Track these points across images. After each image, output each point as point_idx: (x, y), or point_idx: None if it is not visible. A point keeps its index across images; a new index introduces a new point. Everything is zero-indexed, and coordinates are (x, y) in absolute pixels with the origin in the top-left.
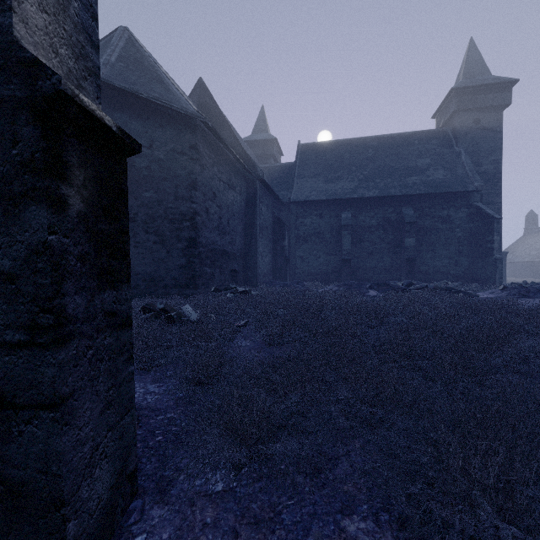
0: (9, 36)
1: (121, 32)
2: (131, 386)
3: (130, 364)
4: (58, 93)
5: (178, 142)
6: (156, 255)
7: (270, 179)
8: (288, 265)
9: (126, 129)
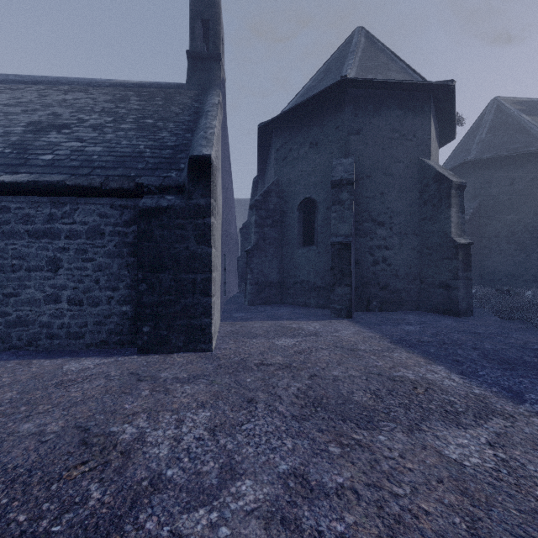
0: (451, 237)
1: (491, 106)
2: (471, 293)
3: (471, 288)
4: (457, 244)
5: (537, 171)
6: (516, 258)
7: None
8: None
9: (491, 179)
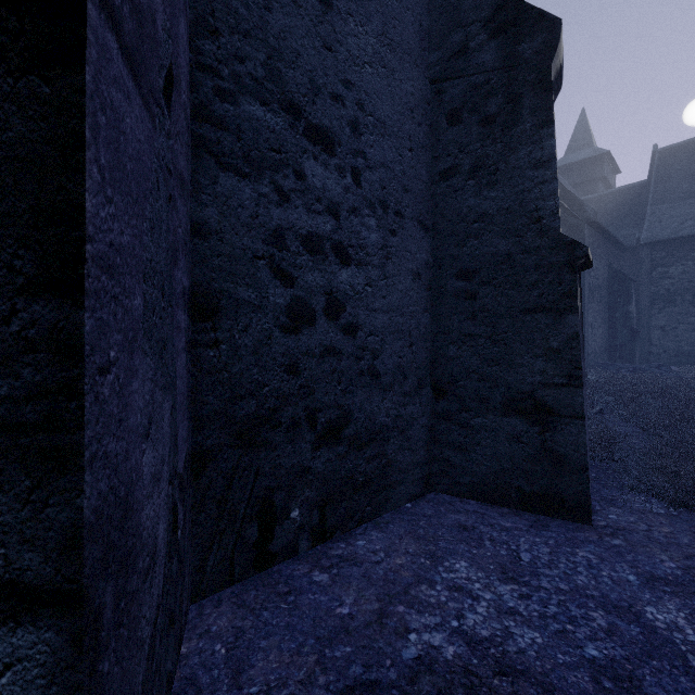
0: (558, 232)
1: None
2: None
3: None
4: (585, 255)
5: None
6: None
7: (599, 215)
8: (637, 340)
9: None
